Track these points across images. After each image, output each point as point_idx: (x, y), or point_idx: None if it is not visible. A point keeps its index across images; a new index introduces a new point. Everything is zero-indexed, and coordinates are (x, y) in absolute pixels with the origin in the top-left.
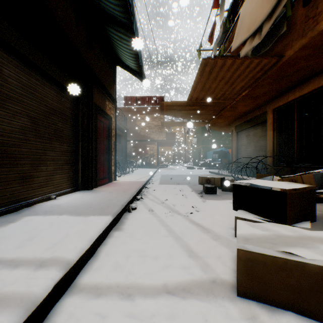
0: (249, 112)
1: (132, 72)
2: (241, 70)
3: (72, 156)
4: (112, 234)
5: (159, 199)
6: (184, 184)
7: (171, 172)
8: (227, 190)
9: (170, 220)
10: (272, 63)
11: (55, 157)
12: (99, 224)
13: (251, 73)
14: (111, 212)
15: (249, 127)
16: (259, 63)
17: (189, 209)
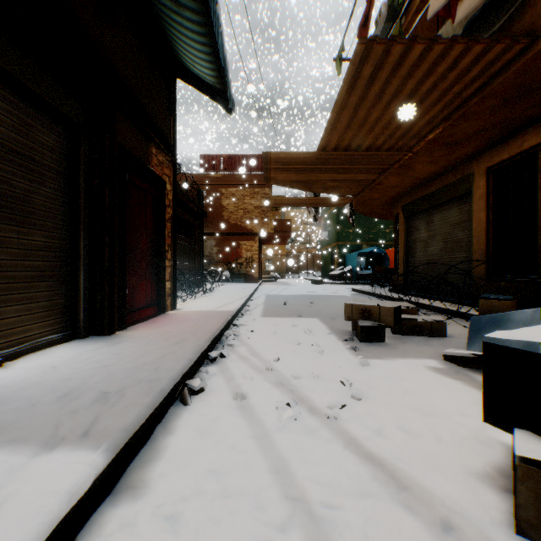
0: (433, 177)
1: (207, 92)
2: (437, 77)
3: (61, 261)
4: (102, 519)
5: (261, 358)
6: (312, 317)
7: (284, 291)
8: (404, 331)
9: (290, 438)
10: (509, 56)
11: (3, 261)
12: (37, 509)
13: (457, 85)
14: (117, 425)
15: (432, 206)
16: (481, 57)
17: (334, 392)
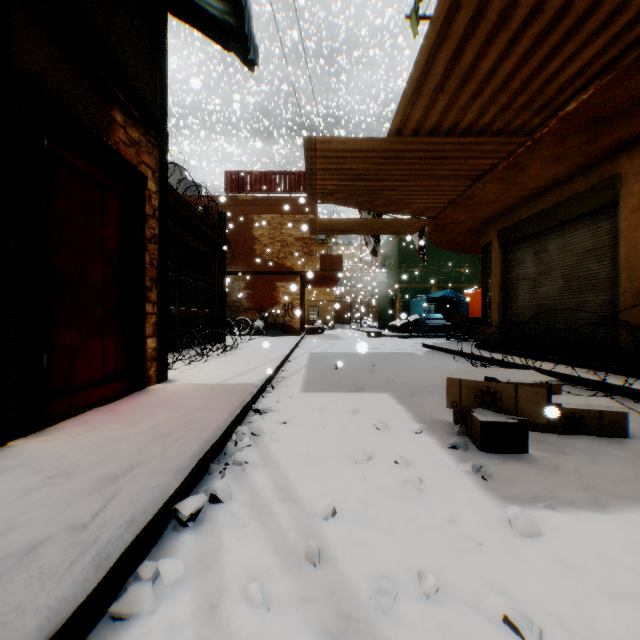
0: (549, 186)
1: (215, 37)
2: None
3: None
4: None
5: (296, 504)
6: (381, 392)
7: (333, 347)
8: (548, 425)
9: None
10: None
11: None
12: None
13: None
14: None
15: (546, 229)
16: None
17: None
